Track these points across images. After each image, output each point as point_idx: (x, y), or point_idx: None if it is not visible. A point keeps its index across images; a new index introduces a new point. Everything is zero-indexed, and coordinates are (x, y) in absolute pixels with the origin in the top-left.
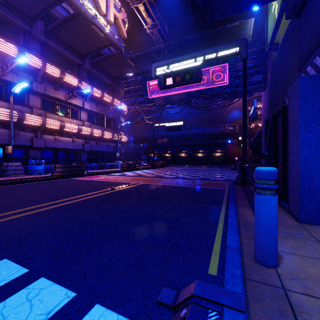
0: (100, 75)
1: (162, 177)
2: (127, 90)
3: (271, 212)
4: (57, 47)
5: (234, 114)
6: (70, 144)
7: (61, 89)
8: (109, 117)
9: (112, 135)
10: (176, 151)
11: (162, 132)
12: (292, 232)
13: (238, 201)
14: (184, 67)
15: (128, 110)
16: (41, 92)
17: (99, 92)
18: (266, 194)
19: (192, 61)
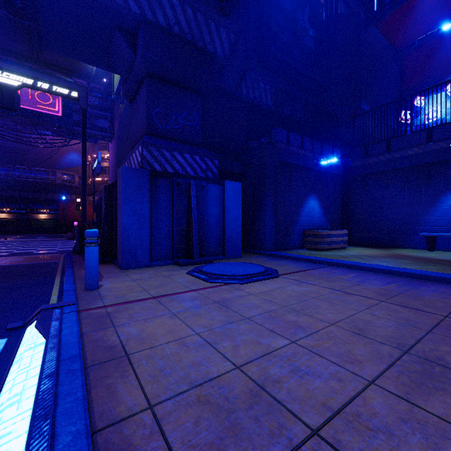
0: None
1: None
2: None
3: (95, 256)
4: None
5: (72, 157)
6: None
7: None
8: None
9: None
10: None
11: None
12: (114, 275)
13: (76, 267)
14: None
15: None
16: None
17: None
18: (92, 246)
19: (0, 74)
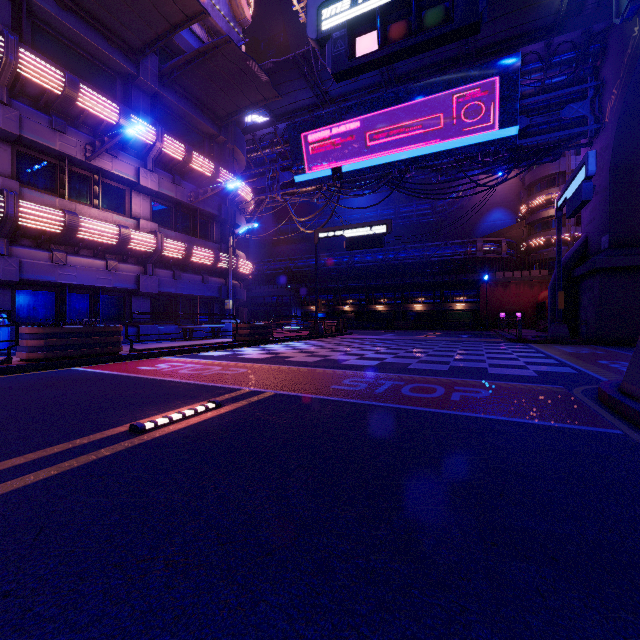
0: (184, 109)
1: (338, 364)
2: (256, 158)
3: None
4: (61, 17)
5: (493, 218)
6: (99, 275)
7: (72, 131)
8: (208, 213)
9: (214, 256)
10: (366, 300)
11: (335, 258)
12: None
13: None
14: None
15: (259, 205)
16: (8, 131)
17: (180, 147)
18: None
19: None
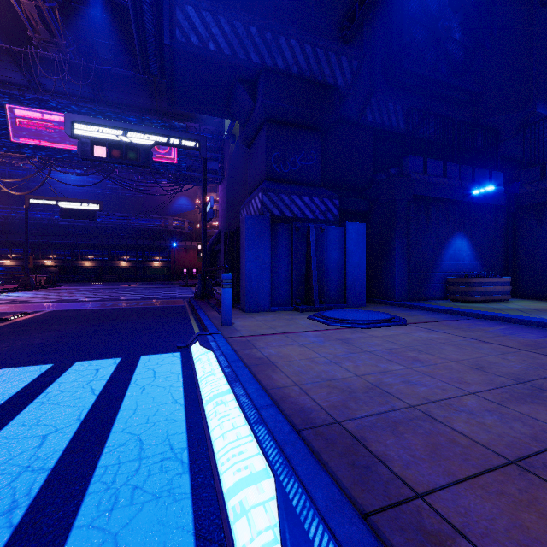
0: None
1: (75, 300)
2: None
3: (230, 296)
4: None
5: (181, 202)
6: None
7: None
8: None
9: None
10: (72, 256)
11: (34, 213)
12: (241, 316)
13: (204, 309)
14: (126, 139)
15: None
16: None
17: None
18: (228, 287)
19: (139, 136)
